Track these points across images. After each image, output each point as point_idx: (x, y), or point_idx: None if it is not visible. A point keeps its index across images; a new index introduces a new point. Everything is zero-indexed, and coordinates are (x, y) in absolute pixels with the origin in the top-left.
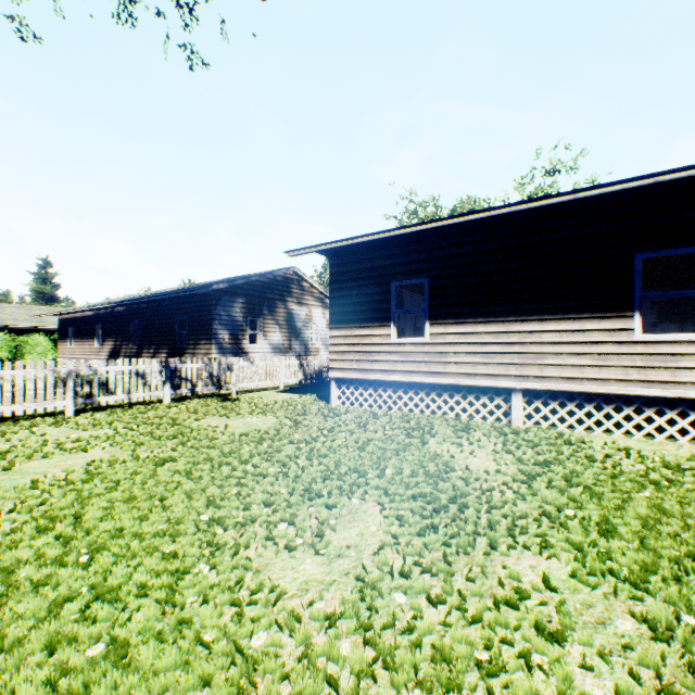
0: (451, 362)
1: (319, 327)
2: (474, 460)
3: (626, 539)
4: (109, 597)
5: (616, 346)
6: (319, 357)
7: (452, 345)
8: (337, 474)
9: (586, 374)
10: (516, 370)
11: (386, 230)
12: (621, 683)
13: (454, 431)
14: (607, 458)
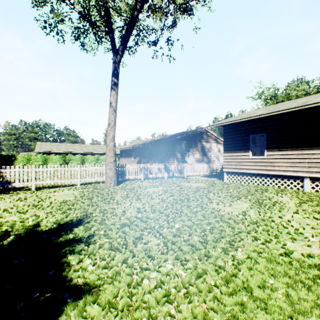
0: (276, 165)
1: (214, 151)
2: (281, 198)
3: None
4: (190, 206)
5: None
6: (216, 164)
7: (276, 159)
8: (231, 196)
9: None
10: (306, 169)
11: (247, 117)
12: (300, 225)
13: (275, 191)
14: None
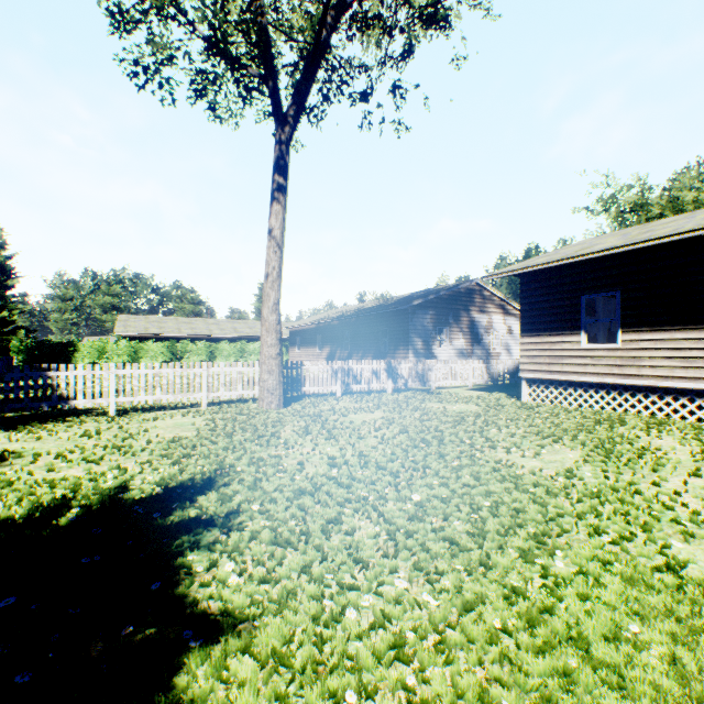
0: (645, 365)
1: (500, 333)
2: (658, 441)
3: None
4: (445, 455)
5: None
6: (503, 361)
7: (646, 351)
8: (540, 435)
9: None
10: None
11: (576, 256)
12: None
13: (644, 424)
14: None
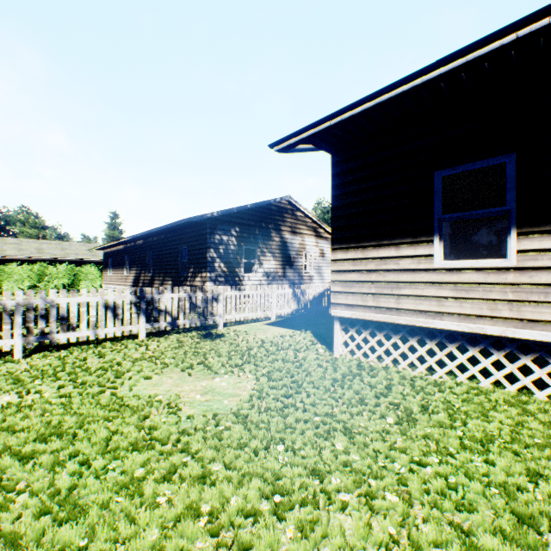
0: None
1: (312, 255)
2: None
3: None
4: None
5: None
6: (313, 286)
7: None
8: None
9: None
10: None
11: (449, 56)
12: None
13: None
14: None
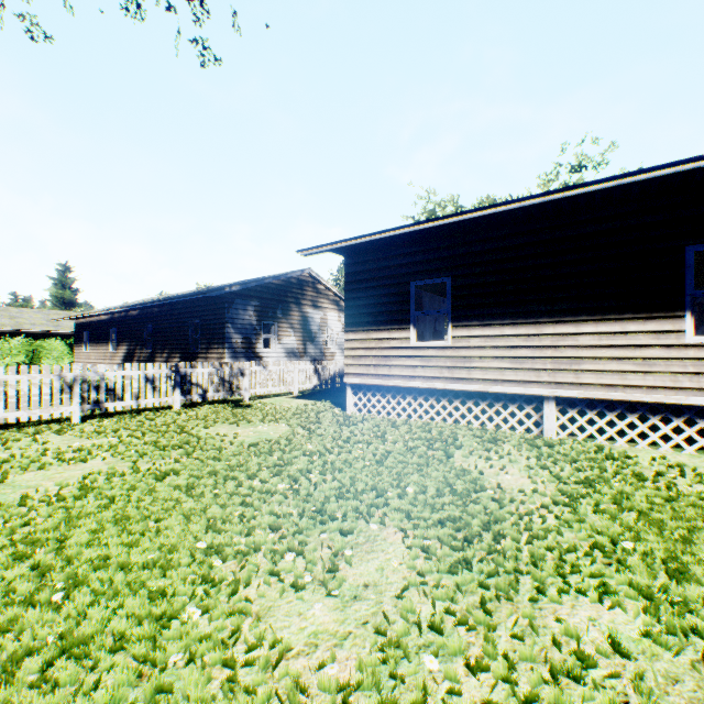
0: (476, 367)
1: (335, 331)
2: (505, 477)
3: (703, 583)
4: (77, 652)
5: (664, 350)
6: (335, 362)
7: (477, 349)
8: (352, 492)
9: (629, 380)
10: (548, 376)
11: (405, 225)
12: None
13: (481, 443)
14: (658, 477)
